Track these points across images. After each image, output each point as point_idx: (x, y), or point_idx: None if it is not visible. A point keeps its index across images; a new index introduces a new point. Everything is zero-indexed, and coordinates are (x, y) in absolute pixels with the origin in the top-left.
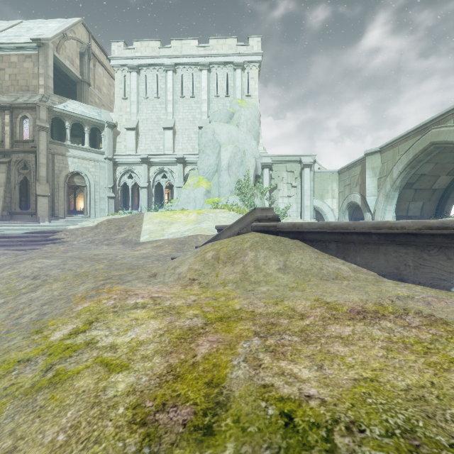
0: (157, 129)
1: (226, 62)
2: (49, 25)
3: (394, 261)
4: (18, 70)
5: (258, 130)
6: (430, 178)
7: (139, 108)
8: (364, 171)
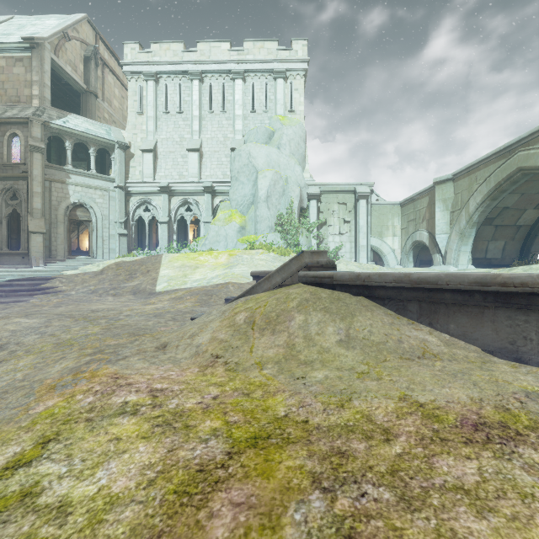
0: (180, 151)
1: (265, 69)
2: (46, 22)
3: (506, 332)
4: (6, 77)
5: (303, 153)
6: (514, 212)
7: (157, 125)
8: (432, 203)
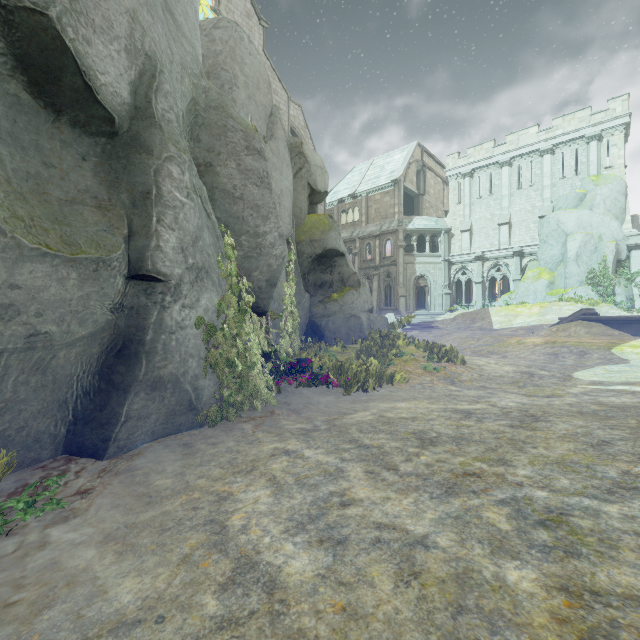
0: (491, 226)
1: (575, 138)
2: (394, 158)
3: (635, 330)
4: (380, 205)
5: (622, 205)
6: None
7: (472, 209)
8: None
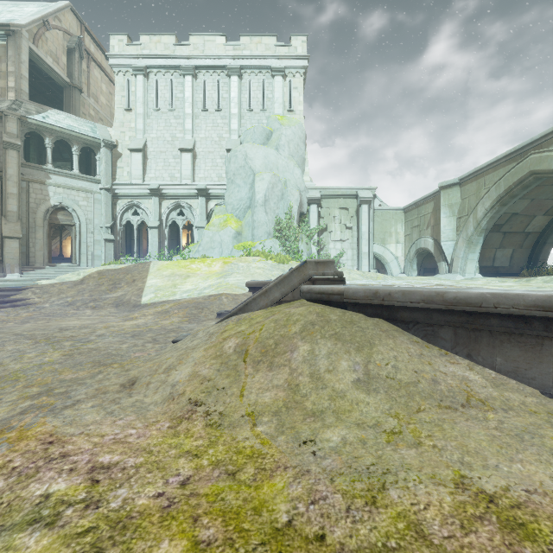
0: (172, 151)
1: (262, 66)
2: (24, 9)
3: None
4: None
5: (303, 155)
6: (523, 218)
7: (147, 123)
8: (438, 209)
